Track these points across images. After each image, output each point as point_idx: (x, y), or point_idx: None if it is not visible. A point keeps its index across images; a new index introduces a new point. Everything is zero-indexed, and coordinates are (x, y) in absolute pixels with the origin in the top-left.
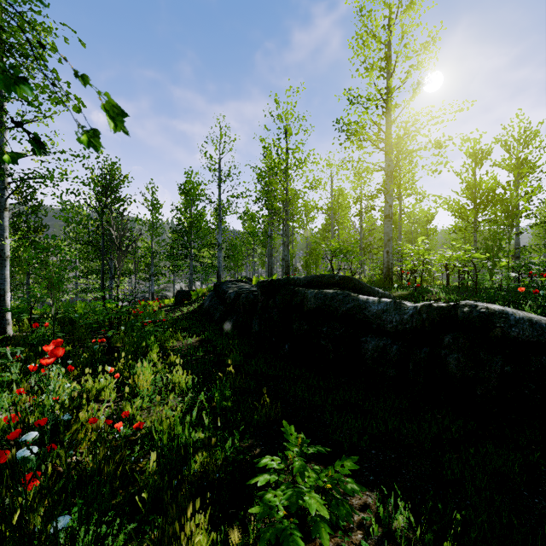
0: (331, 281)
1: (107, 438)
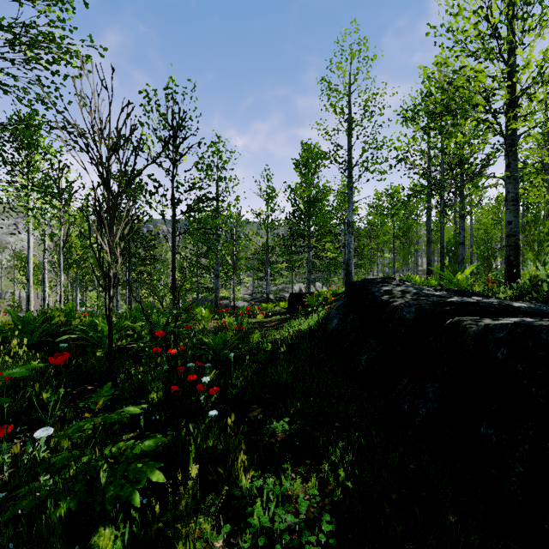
0: None
1: None
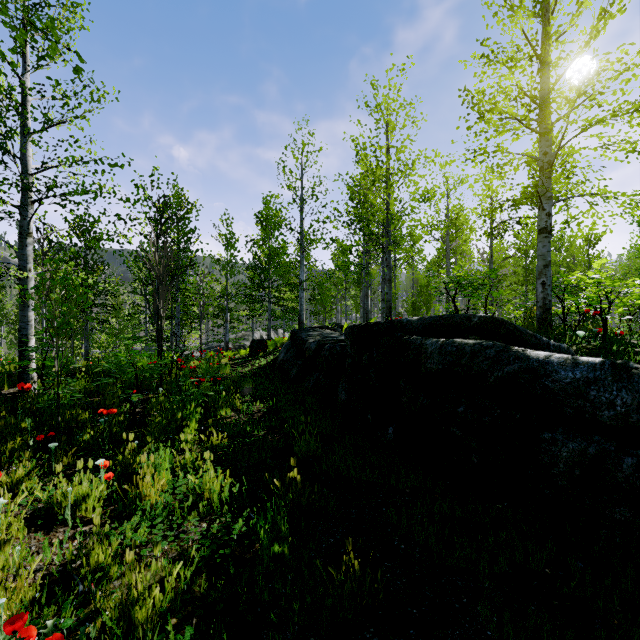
0: (465, 326)
1: None
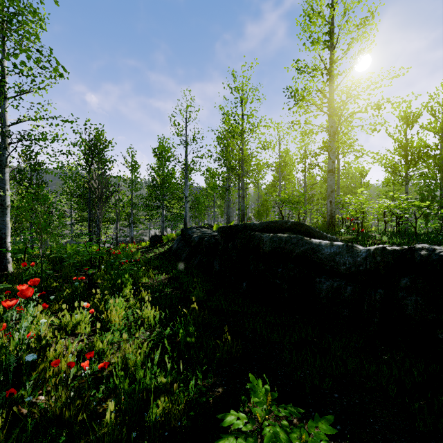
0: (284, 227)
1: (77, 374)
